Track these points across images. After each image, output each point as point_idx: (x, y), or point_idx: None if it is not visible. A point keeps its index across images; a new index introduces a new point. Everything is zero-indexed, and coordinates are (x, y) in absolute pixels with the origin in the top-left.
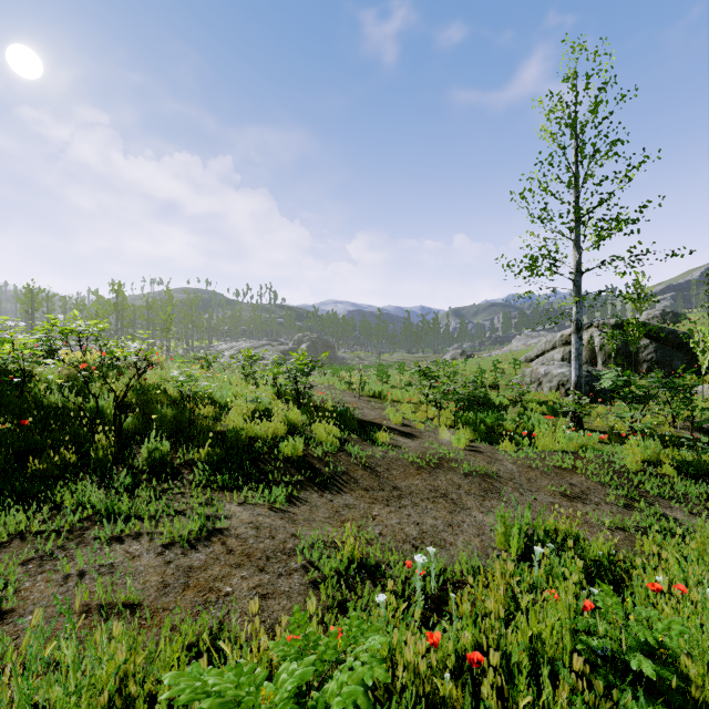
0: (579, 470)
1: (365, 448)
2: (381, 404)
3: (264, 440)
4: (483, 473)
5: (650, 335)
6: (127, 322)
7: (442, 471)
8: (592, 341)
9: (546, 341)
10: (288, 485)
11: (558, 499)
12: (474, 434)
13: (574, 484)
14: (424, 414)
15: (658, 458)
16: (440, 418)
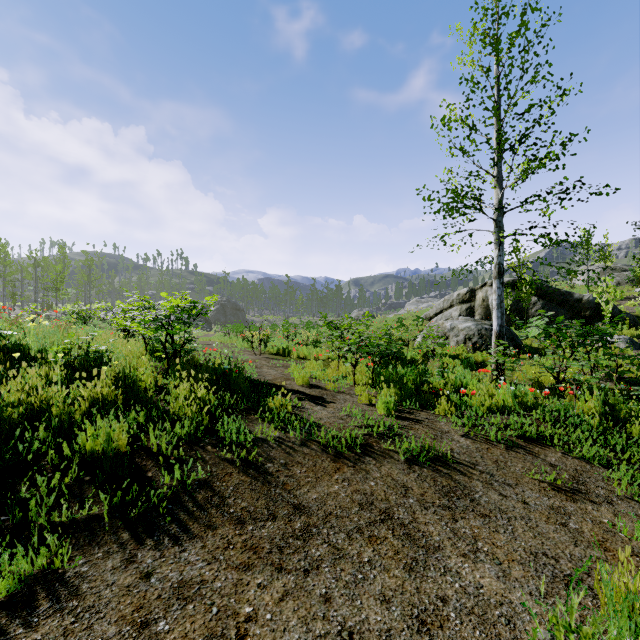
0: (549, 440)
1: (251, 425)
2: (285, 362)
3: (63, 424)
4: (432, 457)
5: (538, 292)
6: (8, 281)
7: (373, 459)
8: (486, 299)
9: (444, 300)
10: (57, 537)
11: (555, 497)
12: (400, 395)
13: (556, 465)
14: (336, 372)
15: (619, 416)
16: (355, 375)
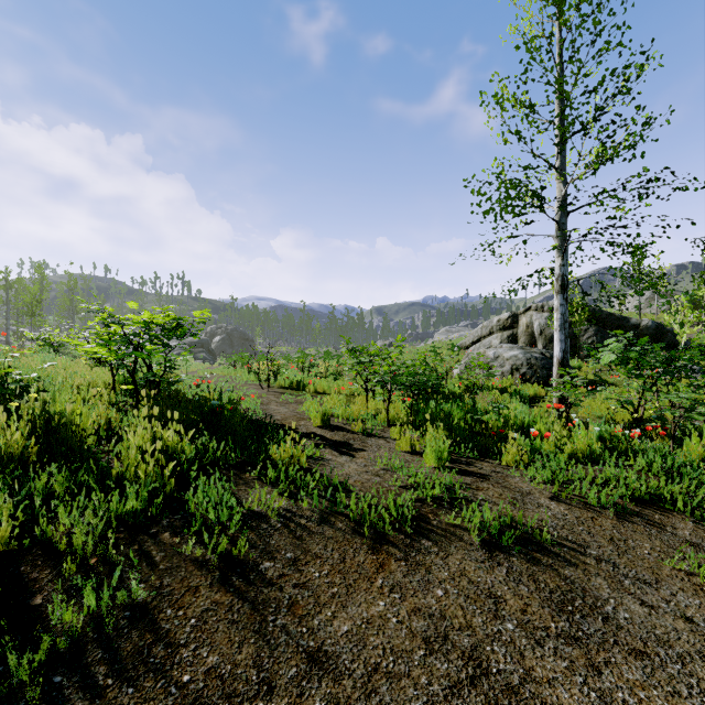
0: (670, 503)
1: (244, 491)
2: (299, 397)
3: None
4: (520, 537)
5: (589, 317)
6: None
7: (433, 544)
8: (531, 325)
9: (482, 327)
10: None
11: None
12: (450, 439)
13: (696, 543)
14: (363, 409)
15: None
16: (388, 413)
